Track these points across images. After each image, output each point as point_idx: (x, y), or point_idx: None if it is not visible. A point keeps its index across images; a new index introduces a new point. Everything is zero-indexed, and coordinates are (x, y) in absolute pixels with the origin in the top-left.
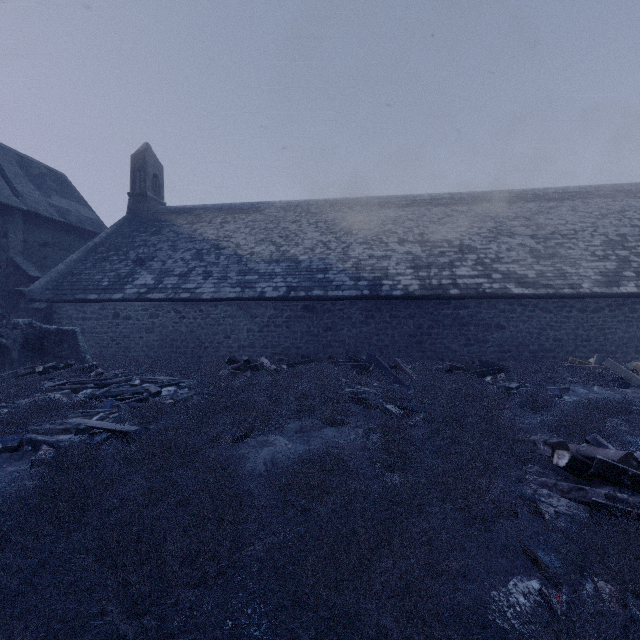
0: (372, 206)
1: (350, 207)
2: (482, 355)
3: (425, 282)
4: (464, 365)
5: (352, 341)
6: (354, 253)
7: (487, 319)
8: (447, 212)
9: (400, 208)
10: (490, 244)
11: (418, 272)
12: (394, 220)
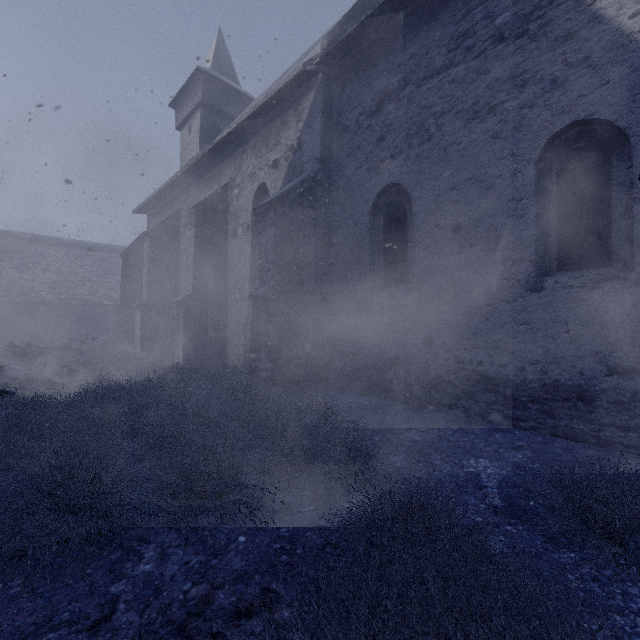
0: (23, 240)
1: (3, 237)
2: (89, 331)
3: (57, 296)
4: (74, 334)
5: (6, 326)
6: (7, 275)
7: (92, 315)
8: (81, 254)
9: (47, 245)
10: (101, 278)
11: (54, 290)
12: (41, 254)
